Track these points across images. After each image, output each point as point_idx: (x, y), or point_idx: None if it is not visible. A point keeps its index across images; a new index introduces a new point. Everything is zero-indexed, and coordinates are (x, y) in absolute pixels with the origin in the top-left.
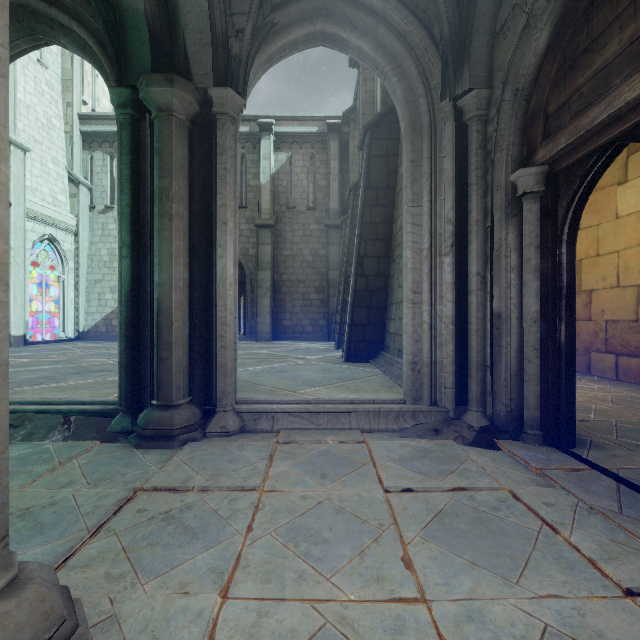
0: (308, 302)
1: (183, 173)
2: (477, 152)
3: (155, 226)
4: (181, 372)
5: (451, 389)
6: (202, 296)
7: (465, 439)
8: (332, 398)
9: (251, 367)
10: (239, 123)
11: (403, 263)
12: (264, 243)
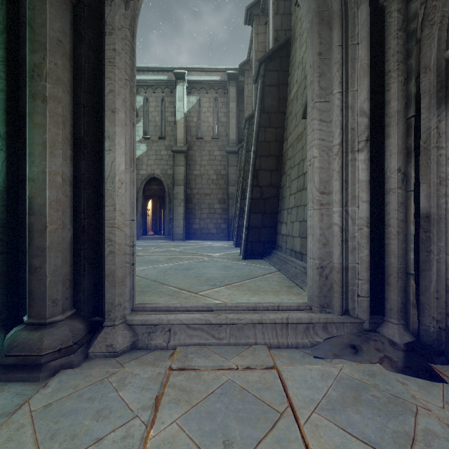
0: (213, 210)
1: (61, 49)
2: (397, 34)
3: (27, 110)
4: (58, 283)
5: (366, 298)
6: (91, 195)
7: (393, 362)
8: (234, 303)
9: (162, 264)
10: (137, 16)
11: (308, 163)
12: (179, 165)
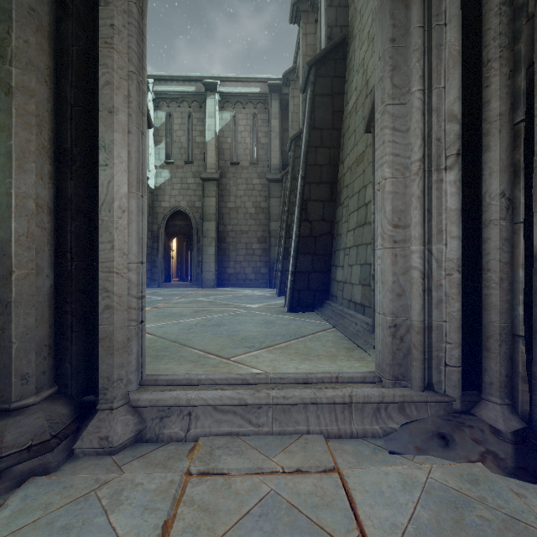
0: (251, 251)
1: (35, 21)
2: (501, 9)
3: None
4: (30, 351)
5: (457, 368)
6: (81, 228)
7: (500, 460)
8: (278, 374)
9: (186, 319)
10: None
11: (375, 187)
12: (209, 195)
